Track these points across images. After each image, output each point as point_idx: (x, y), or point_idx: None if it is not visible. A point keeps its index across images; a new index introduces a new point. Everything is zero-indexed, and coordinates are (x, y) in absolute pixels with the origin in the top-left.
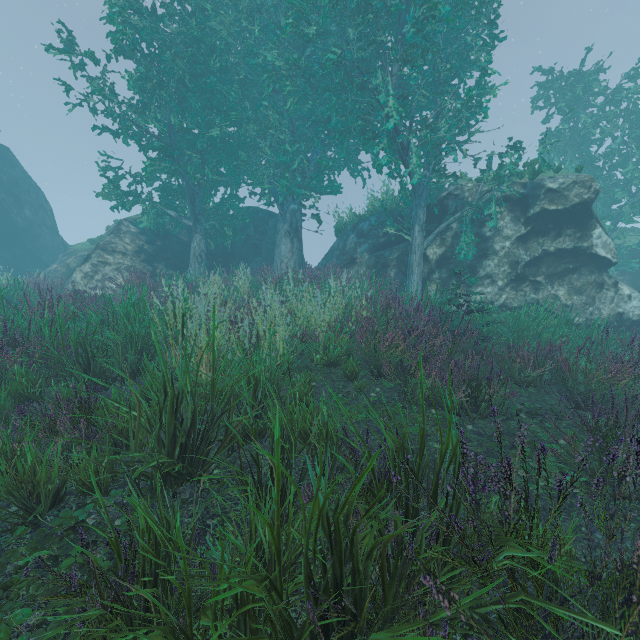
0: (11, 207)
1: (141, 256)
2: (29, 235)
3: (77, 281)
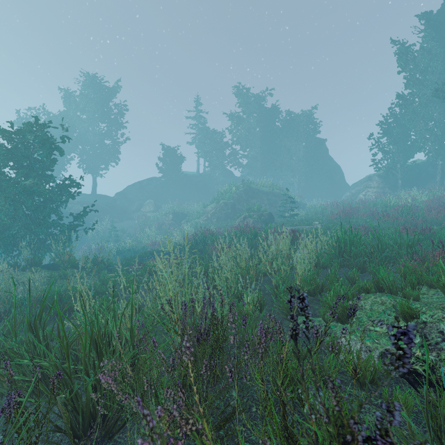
0: (333, 176)
1: (379, 187)
2: (338, 184)
3: (360, 197)
